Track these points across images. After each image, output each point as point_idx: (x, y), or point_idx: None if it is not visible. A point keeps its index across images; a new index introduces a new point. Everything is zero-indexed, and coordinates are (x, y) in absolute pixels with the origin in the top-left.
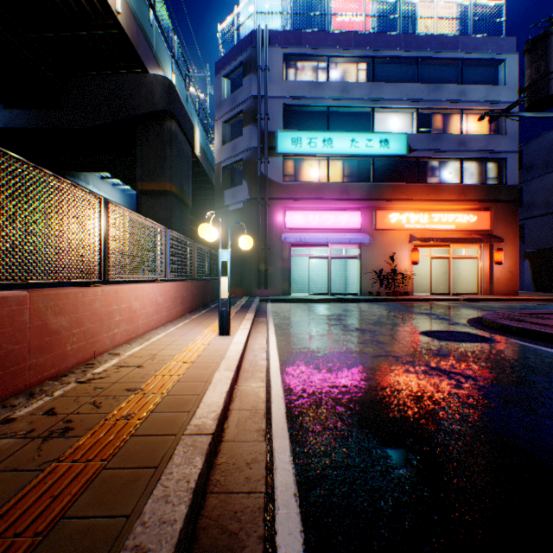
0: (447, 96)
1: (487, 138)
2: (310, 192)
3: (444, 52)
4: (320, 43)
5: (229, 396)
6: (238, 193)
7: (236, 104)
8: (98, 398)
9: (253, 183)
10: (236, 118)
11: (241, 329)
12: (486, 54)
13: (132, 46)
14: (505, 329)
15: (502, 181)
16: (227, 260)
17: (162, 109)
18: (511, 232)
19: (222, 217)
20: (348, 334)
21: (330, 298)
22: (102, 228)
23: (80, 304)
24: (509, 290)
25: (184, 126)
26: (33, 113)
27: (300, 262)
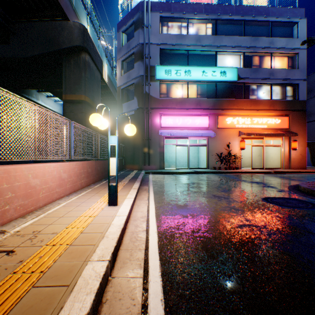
0: (262, 44)
1: (287, 71)
2: (177, 104)
3: (260, 17)
4: (183, 10)
5: None
6: (131, 105)
7: (130, 49)
8: None
9: (140, 98)
10: (130, 58)
11: (127, 198)
12: (286, 19)
13: None
14: None
15: (296, 98)
16: (115, 144)
17: (79, 45)
18: (302, 129)
19: (121, 120)
20: (209, 201)
21: (189, 171)
22: None
23: None
24: (300, 166)
25: (95, 59)
26: None
27: (170, 148)
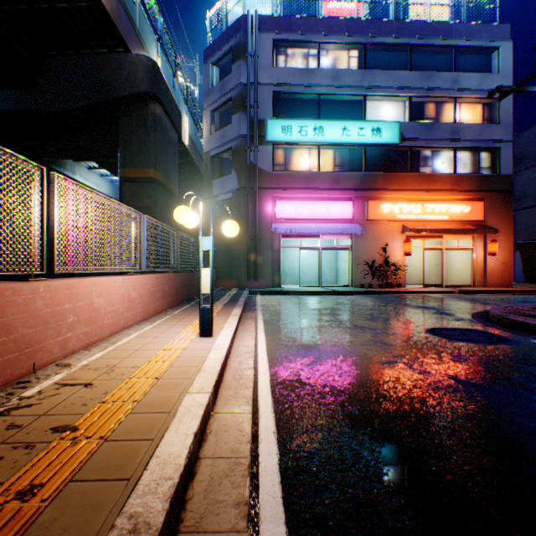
0: (440, 84)
1: (481, 127)
2: (301, 181)
3: (437, 39)
4: (311, 29)
5: (199, 437)
6: (227, 183)
7: (225, 92)
8: (2, 449)
9: (242, 172)
10: (225, 106)
11: (226, 328)
12: (480, 42)
13: (112, 21)
14: (519, 327)
15: (496, 171)
16: (209, 249)
17: (146, 91)
18: (505, 222)
19: (211, 207)
20: (347, 333)
21: (321, 290)
22: (44, 207)
23: (9, 304)
24: (503, 282)
25: (170, 111)
26: (7, 94)
27: (290, 253)
